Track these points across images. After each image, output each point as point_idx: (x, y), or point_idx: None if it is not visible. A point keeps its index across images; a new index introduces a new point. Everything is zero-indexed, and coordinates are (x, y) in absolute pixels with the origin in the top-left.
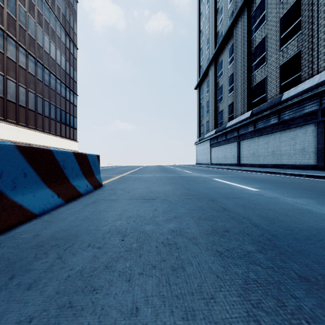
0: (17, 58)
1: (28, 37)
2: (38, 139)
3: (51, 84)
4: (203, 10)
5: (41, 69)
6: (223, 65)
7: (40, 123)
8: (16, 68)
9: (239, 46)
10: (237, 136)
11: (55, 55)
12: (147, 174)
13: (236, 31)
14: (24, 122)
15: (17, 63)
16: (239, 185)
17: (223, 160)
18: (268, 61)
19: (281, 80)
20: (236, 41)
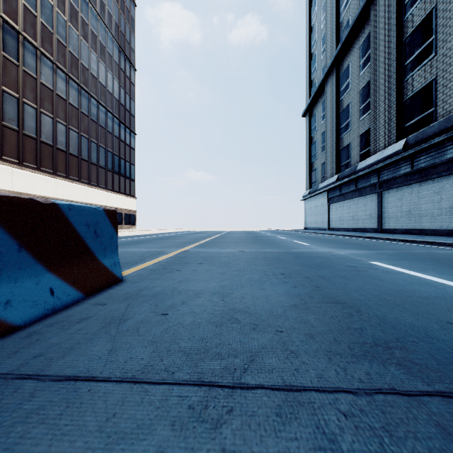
0: (54, 85)
1: (69, 56)
2: (83, 194)
3: (99, 119)
4: None
5: (87, 99)
6: (350, 72)
7: (85, 173)
8: (53, 98)
9: (382, 36)
10: (378, 184)
11: (105, 79)
12: (227, 248)
13: (375, 12)
14: (63, 172)
15: (54, 91)
16: None
17: (351, 223)
18: (440, 50)
19: None
20: (375, 29)
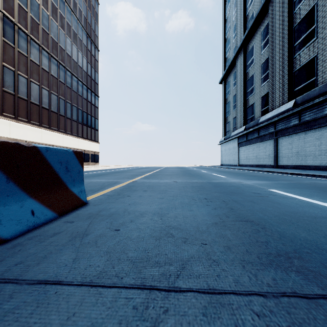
0: (40, 61)
1: (50, 40)
2: (61, 140)
3: (72, 86)
4: None
5: (64, 71)
6: (254, 51)
7: (62, 125)
8: (39, 71)
9: (277, 25)
10: (275, 132)
11: (77, 57)
12: (165, 179)
13: (272, 7)
14: (47, 124)
15: (40, 66)
16: None
17: (255, 161)
18: (320, 35)
19: None
20: (272, 20)
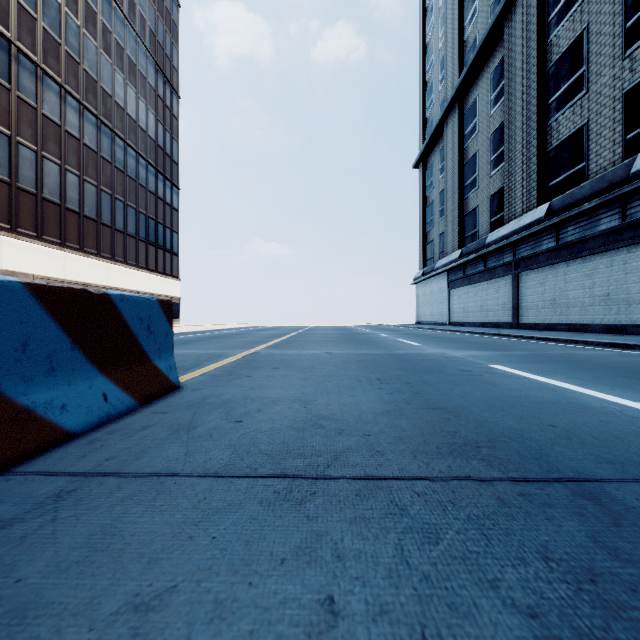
0: (62, 117)
1: (83, 77)
2: (104, 274)
3: (127, 167)
4: (433, 1)
5: (110, 138)
6: (477, 110)
7: (107, 244)
8: (61, 137)
9: (518, 63)
10: (514, 263)
11: (136, 110)
12: (310, 349)
13: (510, 30)
14: (75, 242)
15: (62, 126)
16: (595, 393)
17: (479, 316)
18: (592, 86)
19: (626, 127)
20: (510, 53)
